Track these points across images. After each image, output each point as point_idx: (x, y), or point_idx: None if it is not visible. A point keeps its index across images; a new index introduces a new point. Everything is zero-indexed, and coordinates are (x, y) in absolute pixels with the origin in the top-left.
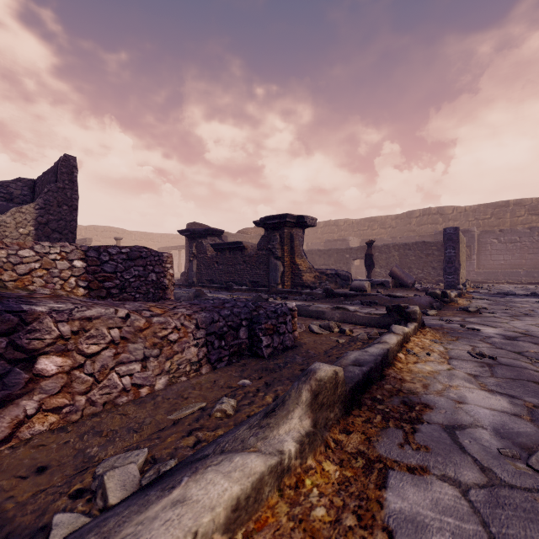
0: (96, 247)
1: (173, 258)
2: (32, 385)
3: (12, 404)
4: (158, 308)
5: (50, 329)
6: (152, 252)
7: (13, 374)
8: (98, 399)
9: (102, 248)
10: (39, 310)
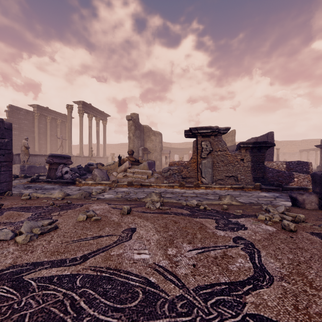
0: (288, 161)
1: (311, 155)
2: (293, 181)
3: (292, 182)
4: (309, 175)
5: (295, 175)
6: (304, 162)
7: (292, 179)
8: (301, 185)
9: (289, 162)
10: (294, 173)
